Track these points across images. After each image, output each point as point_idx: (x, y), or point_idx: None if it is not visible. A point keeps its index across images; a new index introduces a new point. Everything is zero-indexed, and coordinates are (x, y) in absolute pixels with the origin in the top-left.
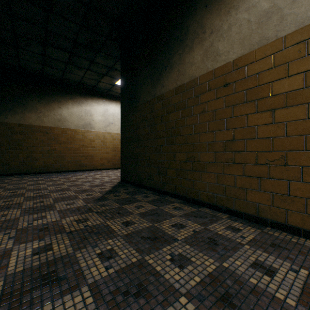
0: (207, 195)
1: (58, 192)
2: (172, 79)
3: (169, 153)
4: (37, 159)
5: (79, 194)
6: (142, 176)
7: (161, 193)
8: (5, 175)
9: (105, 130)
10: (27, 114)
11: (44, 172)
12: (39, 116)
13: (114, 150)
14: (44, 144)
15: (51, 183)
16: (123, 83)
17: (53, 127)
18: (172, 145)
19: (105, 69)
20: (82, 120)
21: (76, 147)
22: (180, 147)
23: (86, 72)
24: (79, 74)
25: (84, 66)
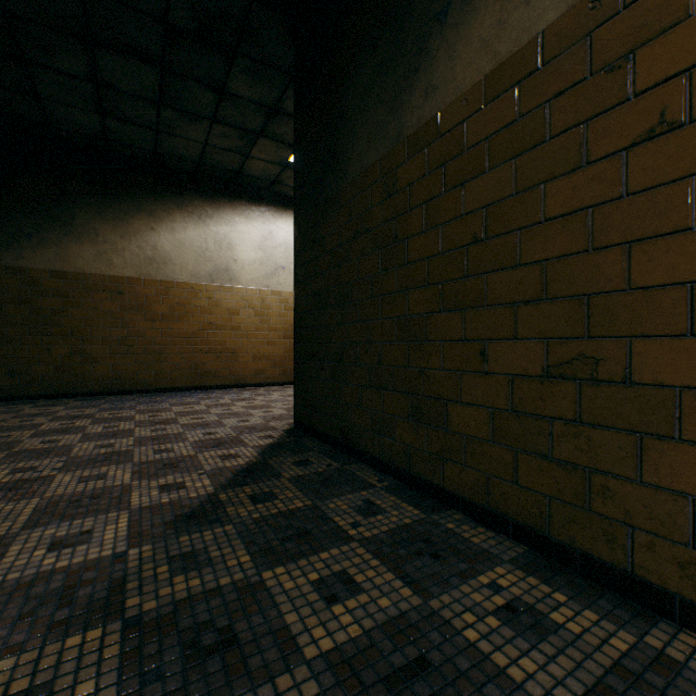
0: (689, 565)
1: (85, 469)
2: (473, 45)
3: (460, 341)
4: (96, 359)
5: (142, 482)
6: (354, 418)
7: (423, 490)
8: (17, 398)
9: (267, 284)
10: (73, 245)
11: (113, 391)
12: (101, 251)
13: (289, 337)
14: (113, 320)
15: (99, 428)
16: (301, 132)
17: (136, 279)
18: (473, 308)
19: (258, 117)
20: (208, 260)
21: (194, 329)
22: (512, 316)
23: (212, 131)
24: (194, 137)
25: (202, 110)
